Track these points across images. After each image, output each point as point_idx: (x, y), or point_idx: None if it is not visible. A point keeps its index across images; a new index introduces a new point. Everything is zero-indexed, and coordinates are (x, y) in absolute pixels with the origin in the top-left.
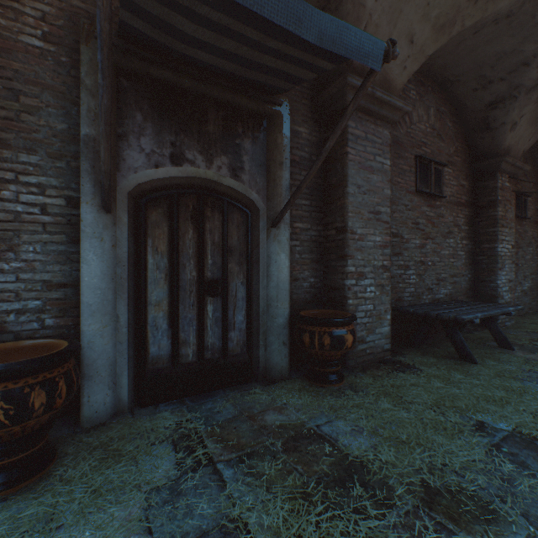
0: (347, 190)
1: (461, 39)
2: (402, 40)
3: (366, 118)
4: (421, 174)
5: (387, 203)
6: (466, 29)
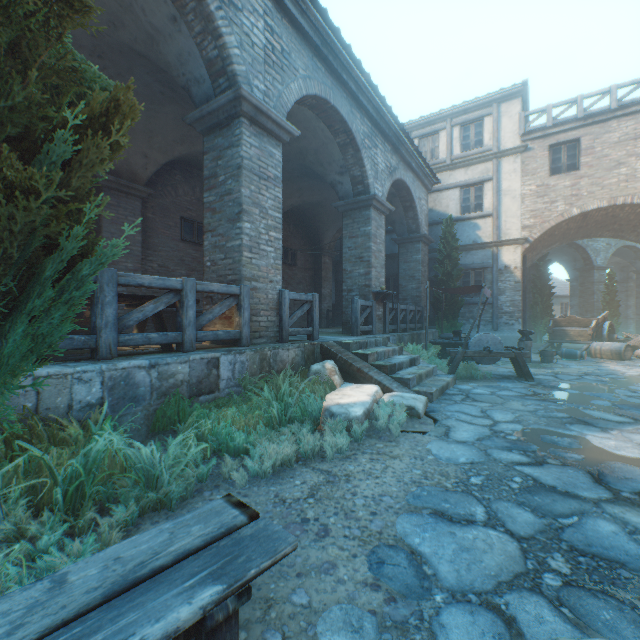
0: (102, 235)
1: (195, 155)
2: (139, 155)
3: (119, 194)
4: (187, 229)
5: (139, 245)
6: (189, 153)
